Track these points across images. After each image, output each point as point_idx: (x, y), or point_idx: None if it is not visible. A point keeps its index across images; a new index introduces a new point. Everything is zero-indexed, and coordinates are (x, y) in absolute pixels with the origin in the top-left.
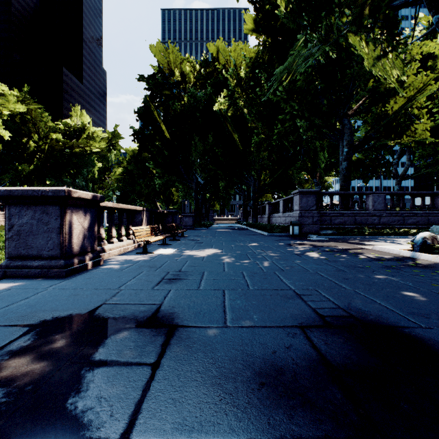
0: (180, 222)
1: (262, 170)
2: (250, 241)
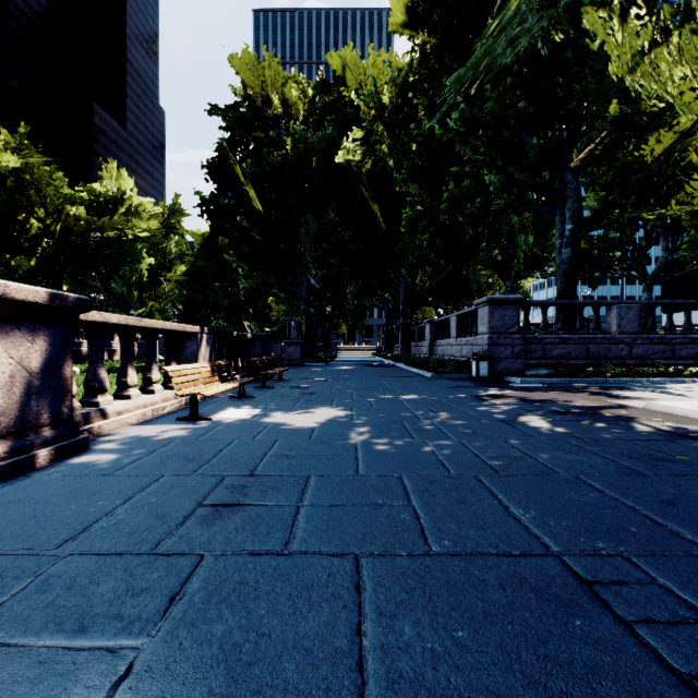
0: (282, 354)
1: (419, 266)
2: (404, 390)
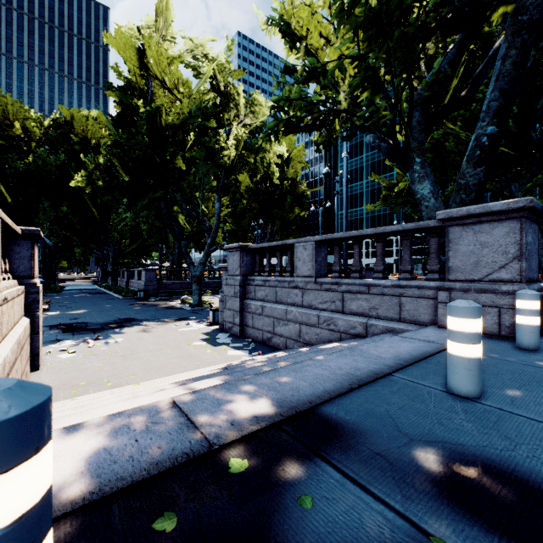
0: None
1: (122, 239)
2: (107, 304)
